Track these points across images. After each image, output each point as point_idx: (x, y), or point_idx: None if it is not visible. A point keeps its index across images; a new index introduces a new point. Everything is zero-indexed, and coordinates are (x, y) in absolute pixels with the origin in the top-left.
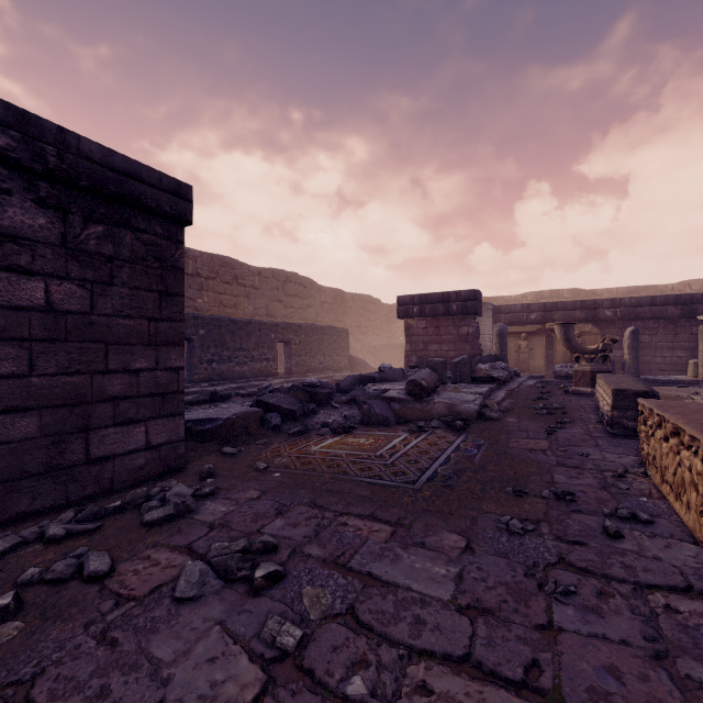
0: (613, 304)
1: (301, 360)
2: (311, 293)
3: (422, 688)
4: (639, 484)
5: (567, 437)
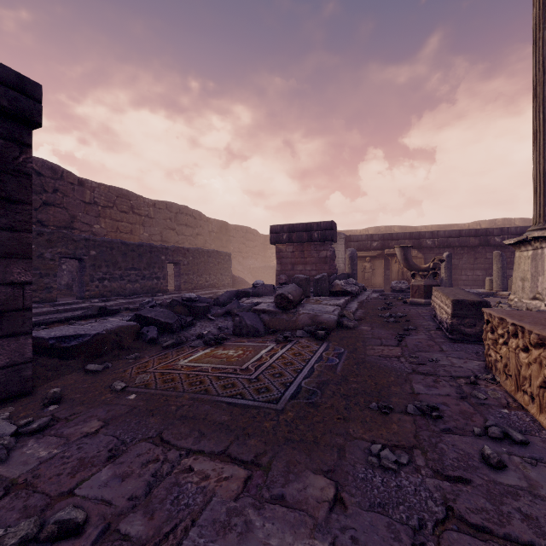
0: (432, 235)
1: (189, 279)
2: (200, 224)
3: None
4: (494, 392)
5: (415, 343)
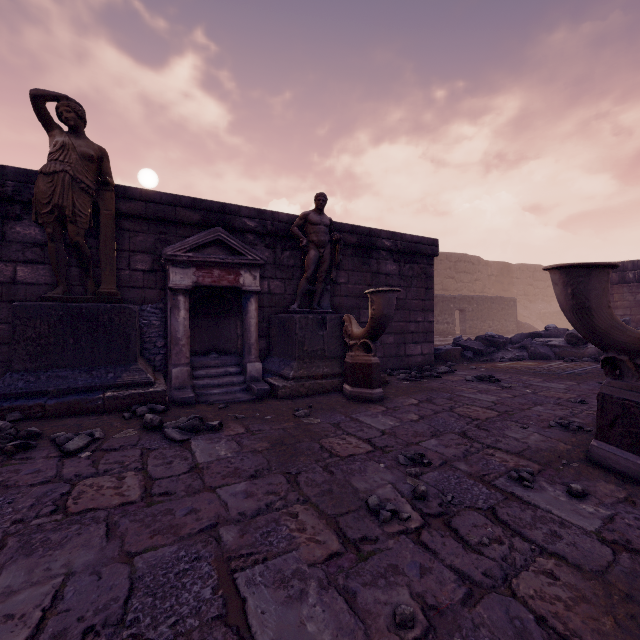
0: None
1: (473, 324)
2: (478, 269)
3: (547, 392)
4: None
5: None
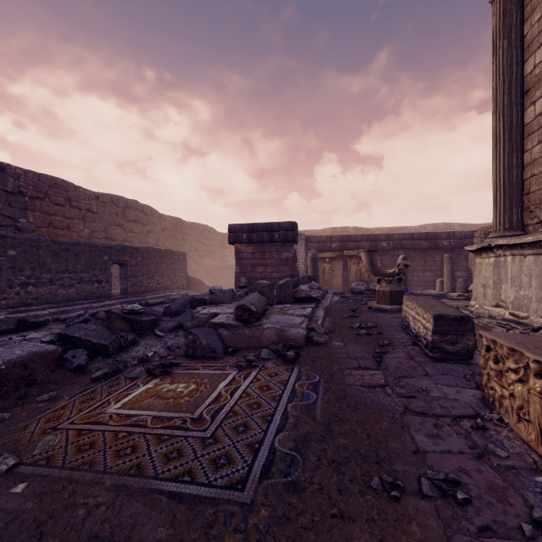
0: (388, 238)
1: (138, 281)
2: (152, 220)
3: None
4: (511, 444)
5: (396, 365)
